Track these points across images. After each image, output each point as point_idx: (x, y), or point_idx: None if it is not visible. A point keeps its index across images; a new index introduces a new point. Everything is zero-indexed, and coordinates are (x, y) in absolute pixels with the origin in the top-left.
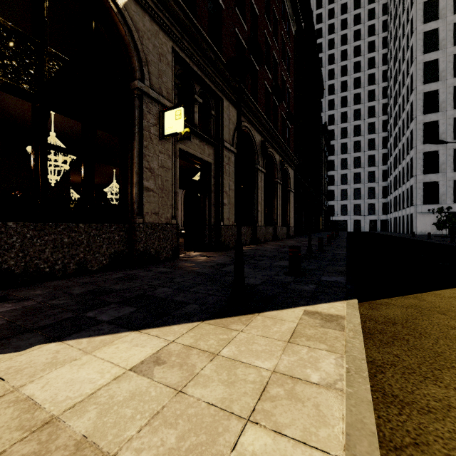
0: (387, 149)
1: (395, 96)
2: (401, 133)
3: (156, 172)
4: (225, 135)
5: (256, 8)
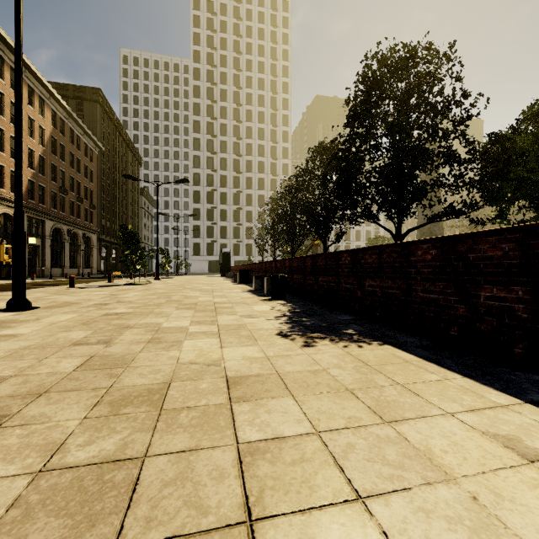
0: None
1: None
2: None
3: None
4: (46, 234)
5: (64, 169)
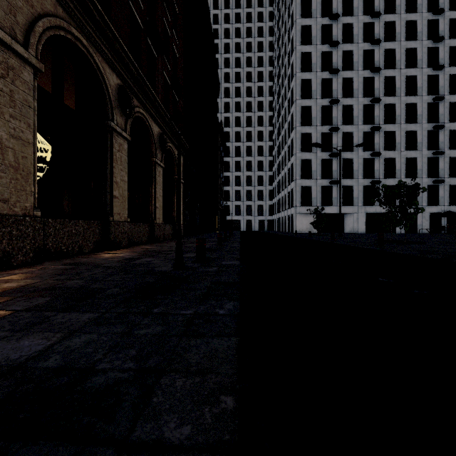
0: (273, 157)
1: (278, 109)
2: (284, 142)
3: None
4: None
5: None
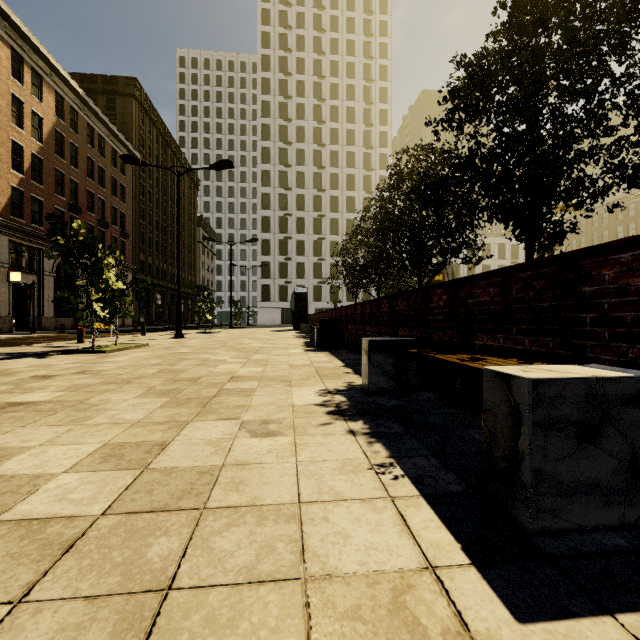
0: None
1: None
2: None
3: (1, 295)
4: (46, 268)
5: (77, 178)
